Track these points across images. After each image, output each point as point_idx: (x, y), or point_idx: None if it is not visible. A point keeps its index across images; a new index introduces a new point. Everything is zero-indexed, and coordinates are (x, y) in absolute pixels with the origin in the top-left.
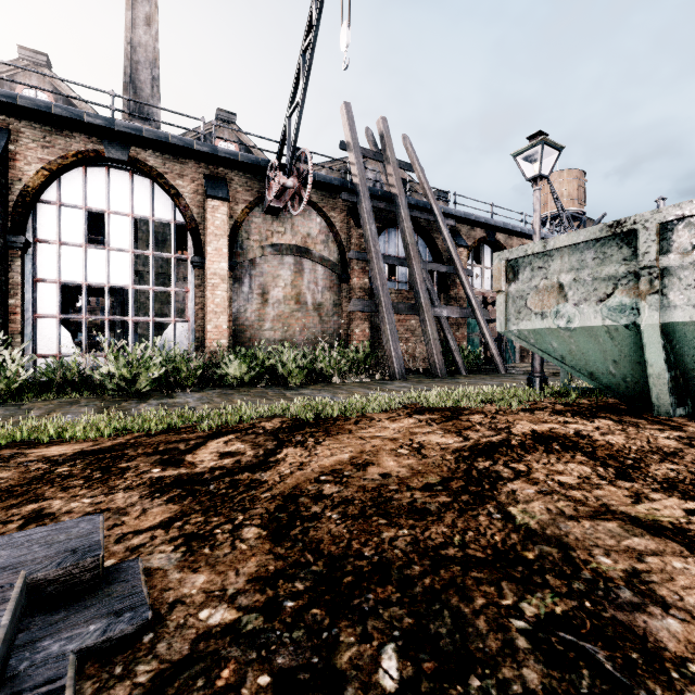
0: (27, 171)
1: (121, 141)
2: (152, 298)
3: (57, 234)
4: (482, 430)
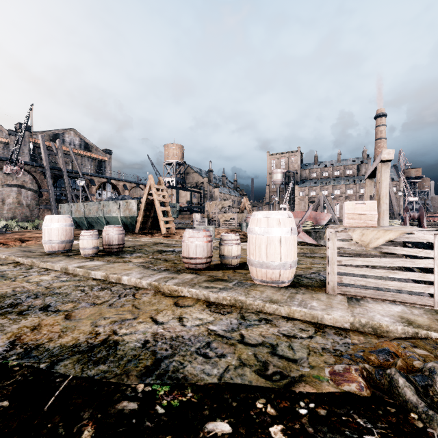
0: None
1: None
2: None
3: None
4: None
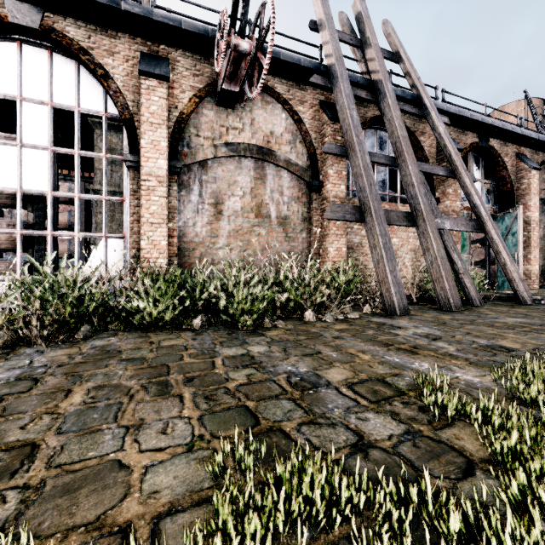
0: None
1: (29, 3)
2: (77, 207)
3: None
4: None
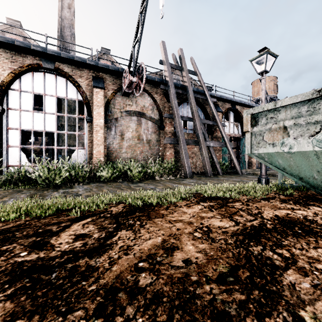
0: (3, 73)
1: (50, 59)
2: (66, 137)
3: (18, 105)
4: (244, 215)
